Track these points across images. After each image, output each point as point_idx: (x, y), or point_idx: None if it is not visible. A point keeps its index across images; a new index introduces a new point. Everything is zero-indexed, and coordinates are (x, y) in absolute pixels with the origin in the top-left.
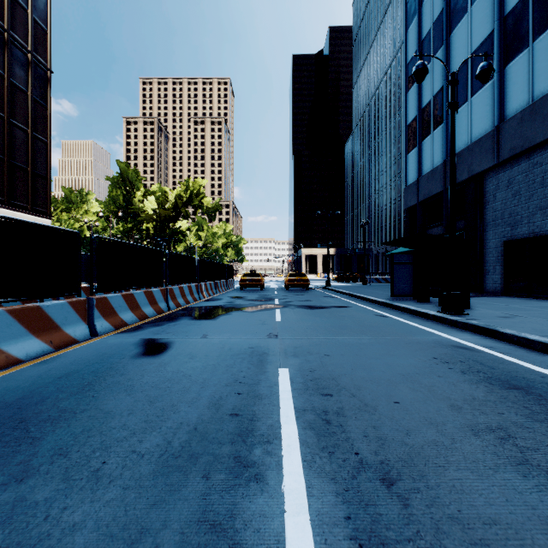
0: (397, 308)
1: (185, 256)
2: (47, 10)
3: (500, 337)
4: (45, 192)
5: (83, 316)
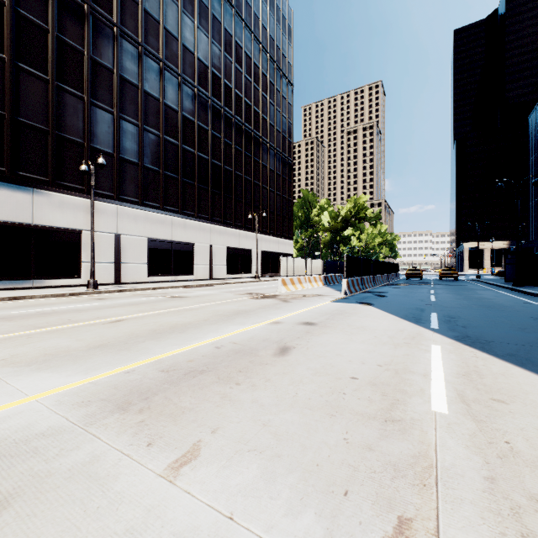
0: (498, 286)
1: (384, 262)
2: (291, 131)
3: (514, 290)
4: (291, 226)
5: (372, 281)
